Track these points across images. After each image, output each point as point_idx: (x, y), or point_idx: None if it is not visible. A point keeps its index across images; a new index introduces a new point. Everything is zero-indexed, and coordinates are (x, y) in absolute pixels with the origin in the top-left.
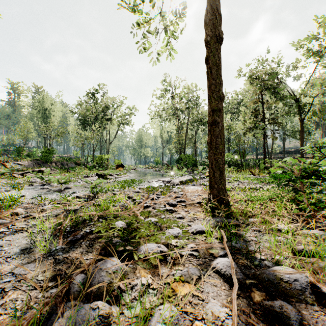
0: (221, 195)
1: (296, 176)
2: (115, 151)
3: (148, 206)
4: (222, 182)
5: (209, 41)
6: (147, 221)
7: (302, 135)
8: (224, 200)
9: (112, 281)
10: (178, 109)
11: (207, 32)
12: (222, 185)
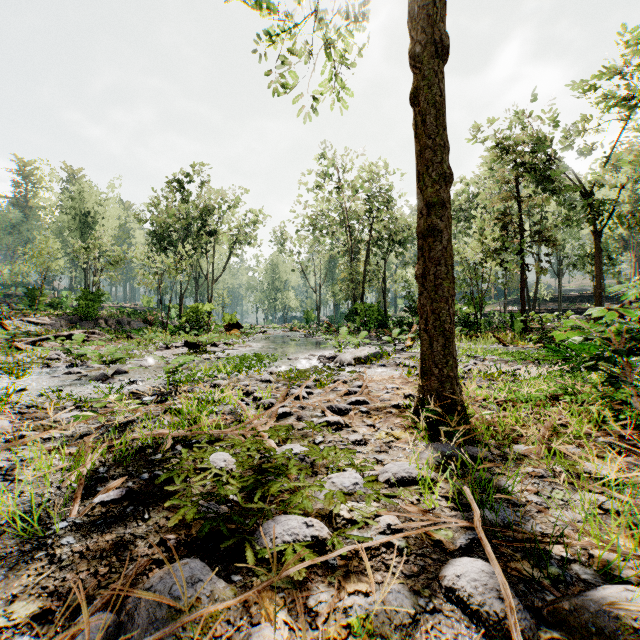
0: (448, 392)
1: (616, 349)
2: (225, 296)
3: (288, 414)
4: (449, 362)
5: (420, 53)
6: (283, 452)
7: (600, 264)
8: (455, 402)
9: (183, 635)
10: (349, 213)
11: (415, 34)
12: (449, 368)
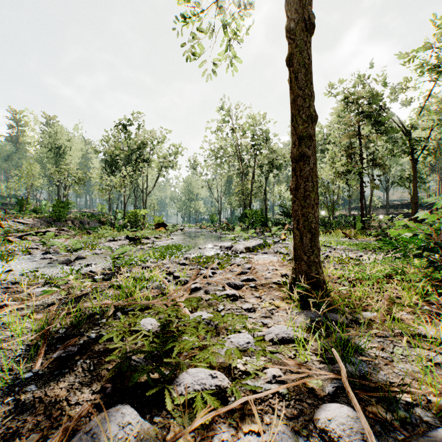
0: (314, 273)
1: (436, 242)
2: (155, 204)
3: (198, 288)
4: (315, 251)
5: (293, 28)
6: (194, 318)
7: (416, 182)
8: (319, 280)
9: None
10: (241, 146)
11: (290, 15)
12: (315, 256)
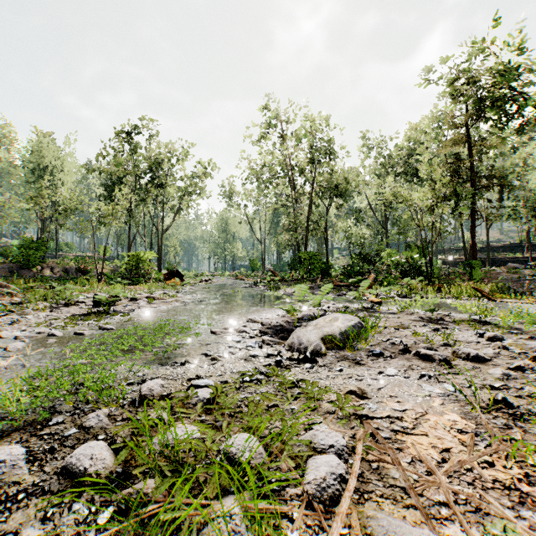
0: None
1: None
2: (177, 246)
3: None
4: None
5: None
6: None
7: None
8: None
9: None
10: (292, 165)
11: None
12: None
